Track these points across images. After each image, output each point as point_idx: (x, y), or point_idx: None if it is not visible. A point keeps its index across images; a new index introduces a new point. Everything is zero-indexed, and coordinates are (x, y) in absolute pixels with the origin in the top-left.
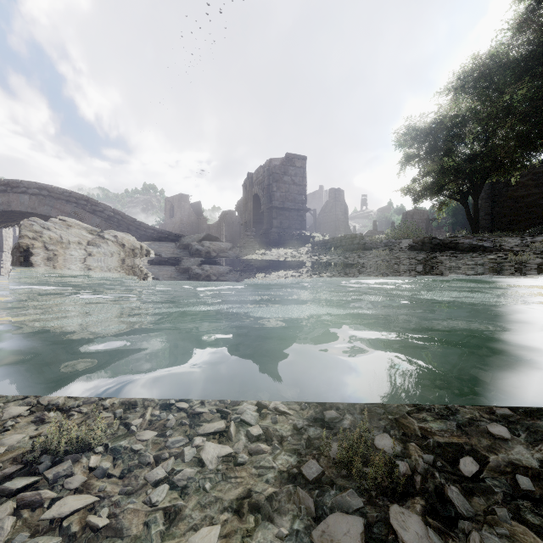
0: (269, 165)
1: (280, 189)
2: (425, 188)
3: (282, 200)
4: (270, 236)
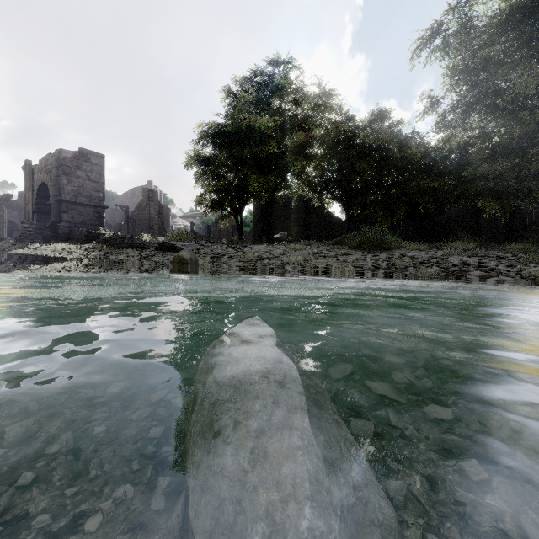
0: (58, 155)
1: (72, 183)
2: (212, 202)
3: (75, 194)
4: (58, 230)
